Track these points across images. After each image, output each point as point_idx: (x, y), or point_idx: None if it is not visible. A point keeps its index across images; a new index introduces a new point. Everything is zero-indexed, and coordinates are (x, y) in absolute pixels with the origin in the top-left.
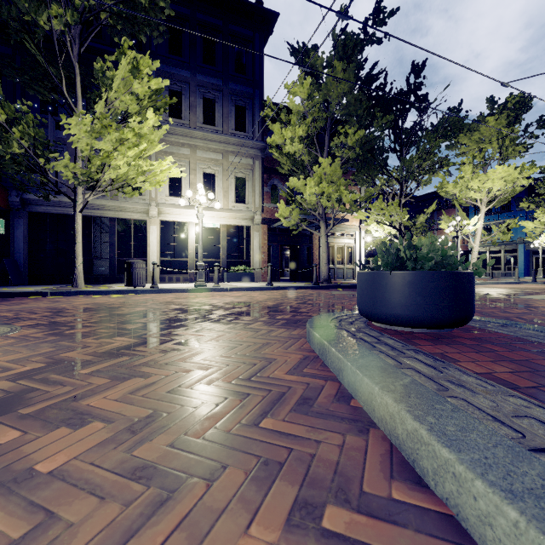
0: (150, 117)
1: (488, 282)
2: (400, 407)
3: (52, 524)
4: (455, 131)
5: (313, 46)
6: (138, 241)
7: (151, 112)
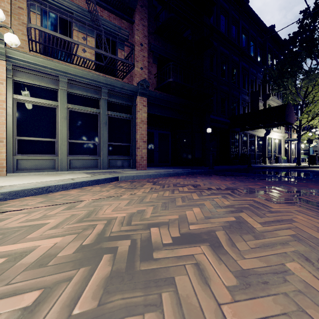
0: None
1: None
2: None
3: None
4: None
5: None
6: (259, 145)
7: None
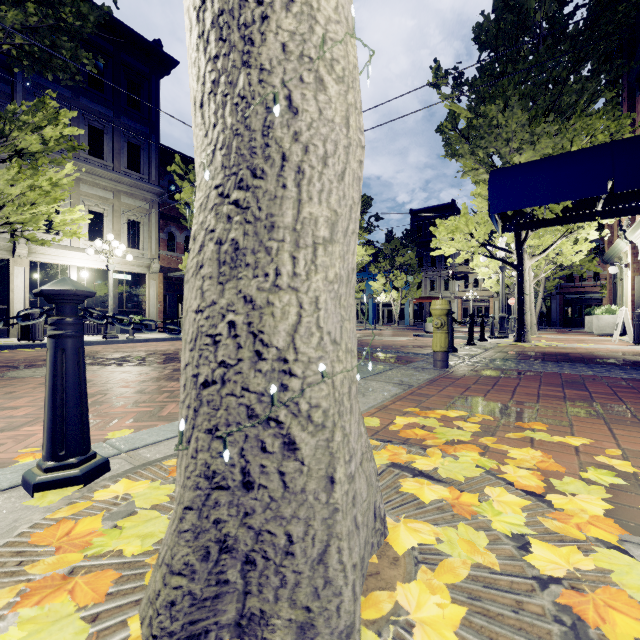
0: (67, 167)
1: None
2: None
3: None
4: None
5: None
6: None
7: (70, 164)
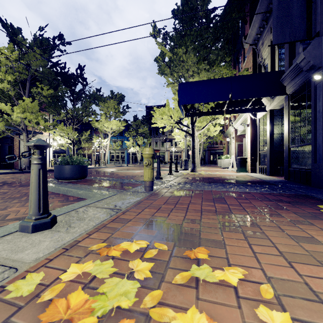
0: None
1: (111, 166)
2: (65, 188)
3: (9, 206)
4: (98, 101)
5: (19, 28)
6: None
7: None
